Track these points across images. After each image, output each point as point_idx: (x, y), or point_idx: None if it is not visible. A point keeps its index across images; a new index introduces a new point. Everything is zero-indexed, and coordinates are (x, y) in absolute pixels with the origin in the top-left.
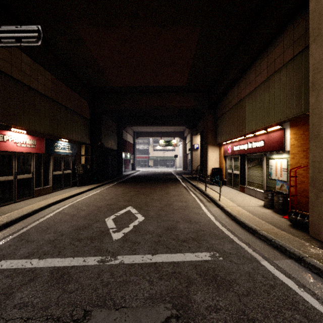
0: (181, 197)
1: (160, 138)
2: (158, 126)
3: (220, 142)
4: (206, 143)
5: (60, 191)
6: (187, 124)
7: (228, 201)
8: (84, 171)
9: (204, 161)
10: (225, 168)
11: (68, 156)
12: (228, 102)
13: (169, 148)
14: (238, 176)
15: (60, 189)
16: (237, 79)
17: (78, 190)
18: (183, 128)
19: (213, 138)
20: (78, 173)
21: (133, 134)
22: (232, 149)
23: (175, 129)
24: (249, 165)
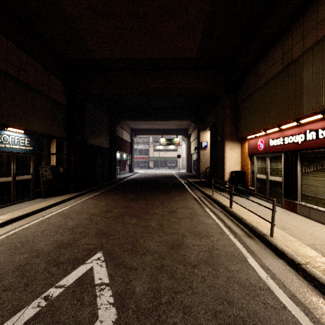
0: (195, 221)
1: (161, 136)
2: (158, 120)
3: (243, 135)
4: (222, 137)
5: (5, 208)
6: (193, 117)
7: (287, 236)
8: (54, 176)
9: (219, 161)
10: (251, 172)
11: (25, 154)
12: (260, 75)
13: (171, 148)
14: (281, 184)
15: (9, 204)
16: (283, 32)
17: (36, 206)
18: (187, 124)
19: (232, 130)
20: (45, 179)
21: (130, 131)
22: (267, 143)
23: (178, 125)
24: (305, 169)
